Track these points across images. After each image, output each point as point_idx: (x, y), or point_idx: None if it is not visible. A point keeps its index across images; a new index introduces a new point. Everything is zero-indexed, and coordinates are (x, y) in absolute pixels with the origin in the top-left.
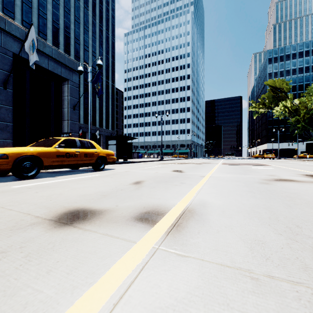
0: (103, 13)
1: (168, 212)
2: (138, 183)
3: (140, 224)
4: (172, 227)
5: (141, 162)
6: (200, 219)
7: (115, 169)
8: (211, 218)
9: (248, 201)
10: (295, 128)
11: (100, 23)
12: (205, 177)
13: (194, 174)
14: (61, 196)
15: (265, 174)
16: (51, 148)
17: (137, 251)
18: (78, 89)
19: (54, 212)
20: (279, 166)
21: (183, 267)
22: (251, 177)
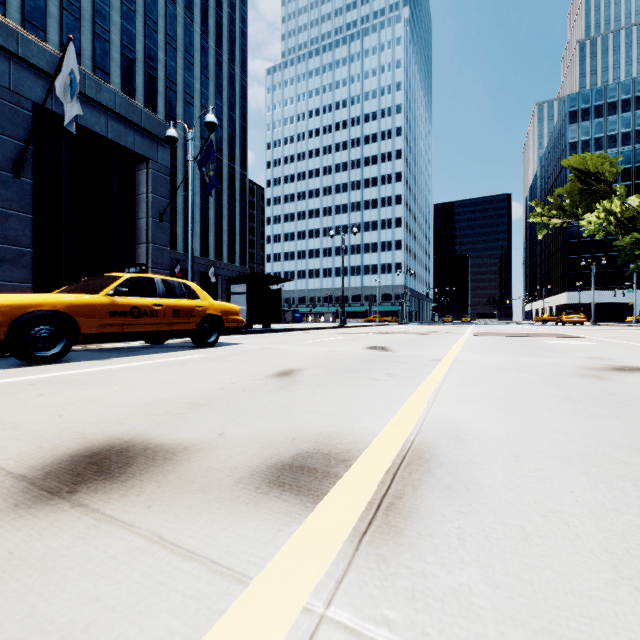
0: (223, 28)
1: (360, 457)
2: (287, 374)
3: (274, 500)
4: (373, 512)
5: (300, 330)
6: (454, 483)
7: (241, 344)
8: (487, 482)
9: (576, 426)
10: (630, 258)
11: (217, 47)
12: (442, 361)
13: (416, 355)
14: (92, 406)
15: (581, 355)
16: (98, 297)
17: (241, 634)
18: (174, 182)
19: (46, 450)
20: (603, 338)
21: None
22: (552, 363)
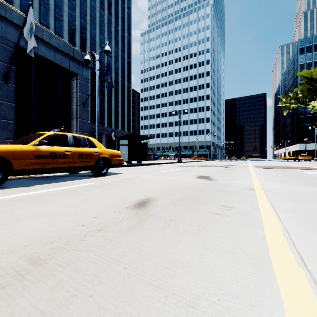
0: (119, 13)
1: None
2: (143, 204)
3: None
4: None
5: (157, 164)
6: None
7: (122, 174)
8: None
9: None
10: None
11: (116, 22)
12: (256, 190)
13: (232, 183)
14: None
15: None
16: (27, 146)
17: None
18: (94, 90)
19: None
20: None
21: None
22: None
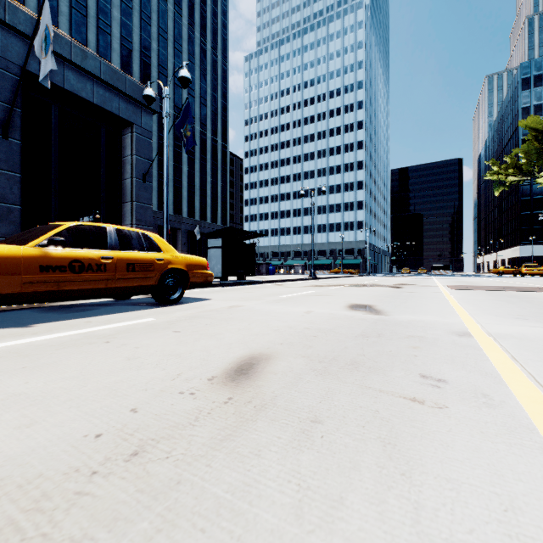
0: (207, 20)
1: None
2: (247, 371)
3: None
4: None
5: (272, 282)
6: None
7: (209, 300)
8: None
9: None
10: None
11: (202, 37)
12: (476, 337)
13: (421, 321)
14: None
15: None
16: (24, 248)
17: None
18: None
19: None
20: None
21: None
22: None
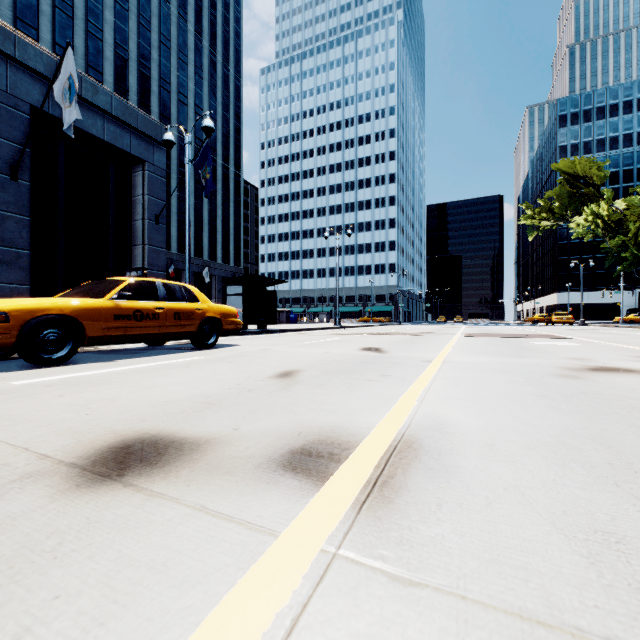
0: (217, 28)
1: (358, 447)
2: (288, 375)
3: (289, 480)
4: (370, 488)
5: (295, 330)
6: (437, 466)
7: (239, 345)
8: (463, 465)
9: (545, 420)
10: (617, 260)
11: (211, 47)
12: (433, 362)
13: (408, 356)
14: (113, 406)
15: (563, 356)
16: (103, 301)
17: (278, 565)
18: (168, 182)
19: (86, 443)
20: (588, 339)
21: (410, 625)
22: (535, 364)
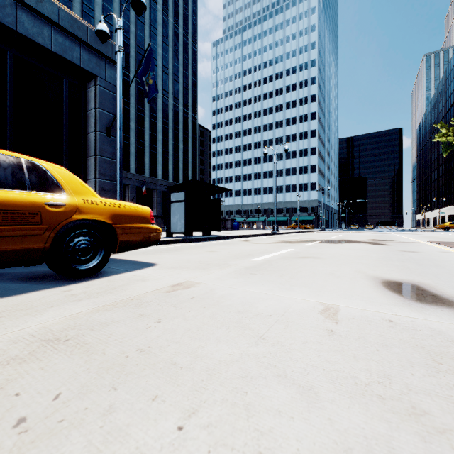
0: (179, 8)
1: None
2: None
3: None
4: None
5: (238, 237)
6: None
7: (151, 266)
8: None
9: None
10: None
11: (175, 22)
12: None
13: None
14: None
15: None
16: None
17: None
18: (142, 123)
19: None
20: None
21: None
22: None
